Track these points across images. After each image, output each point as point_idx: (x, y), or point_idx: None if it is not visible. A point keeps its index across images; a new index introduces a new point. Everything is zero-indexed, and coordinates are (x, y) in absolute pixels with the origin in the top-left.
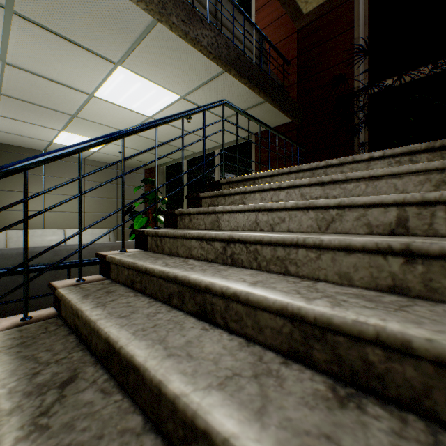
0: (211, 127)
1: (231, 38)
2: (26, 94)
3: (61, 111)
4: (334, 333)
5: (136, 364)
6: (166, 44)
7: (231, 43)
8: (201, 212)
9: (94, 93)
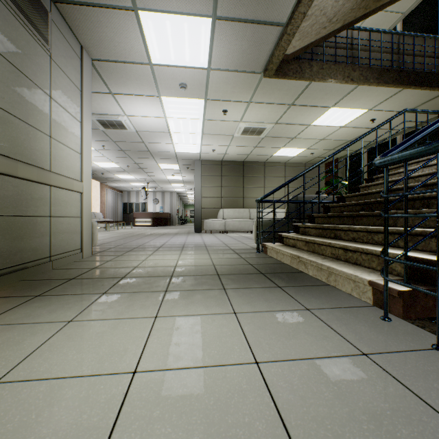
0: (392, 121)
1: (411, 59)
2: (276, 134)
3: (288, 137)
4: (435, 185)
5: (377, 200)
6: (363, 90)
7: (410, 71)
8: (390, 174)
9: (311, 124)
